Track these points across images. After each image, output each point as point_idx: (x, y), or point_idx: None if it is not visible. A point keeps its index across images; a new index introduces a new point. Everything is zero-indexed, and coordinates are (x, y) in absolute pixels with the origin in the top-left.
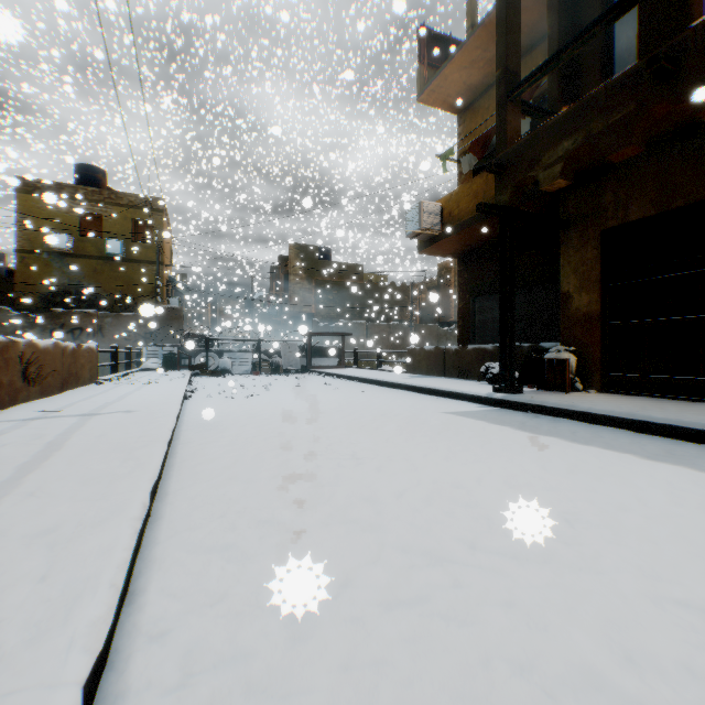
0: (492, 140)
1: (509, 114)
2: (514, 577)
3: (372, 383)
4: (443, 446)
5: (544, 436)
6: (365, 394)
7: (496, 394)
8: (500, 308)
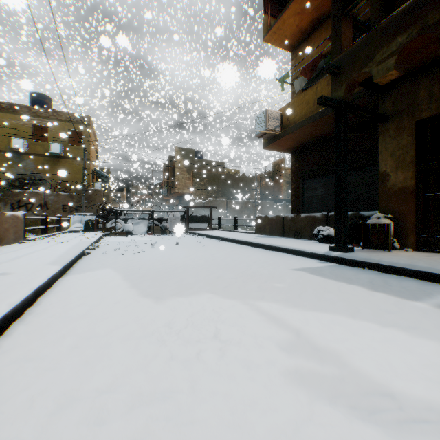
0: (318, 66)
1: (343, 26)
2: None
3: (231, 242)
4: (312, 317)
5: (405, 300)
6: (226, 251)
7: (333, 253)
8: (335, 183)
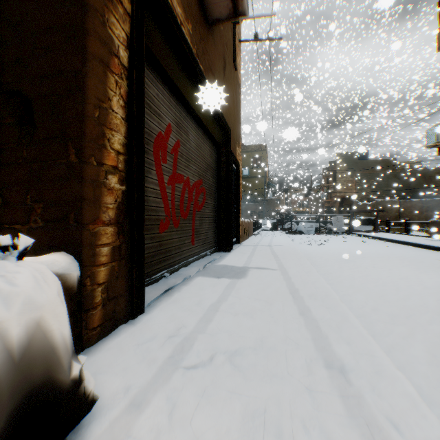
0: None
1: None
2: (416, 290)
3: (396, 242)
4: (421, 269)
5: None
6: (387, 248)
7: None
8: None
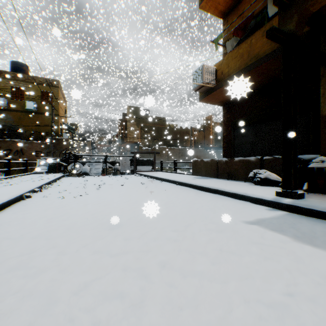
0: (248, 26)
1: None
2: None
3: (171, 183)
4: None
5: None
6: (167, 194)
7: (284, 200)
8: (283, 125)
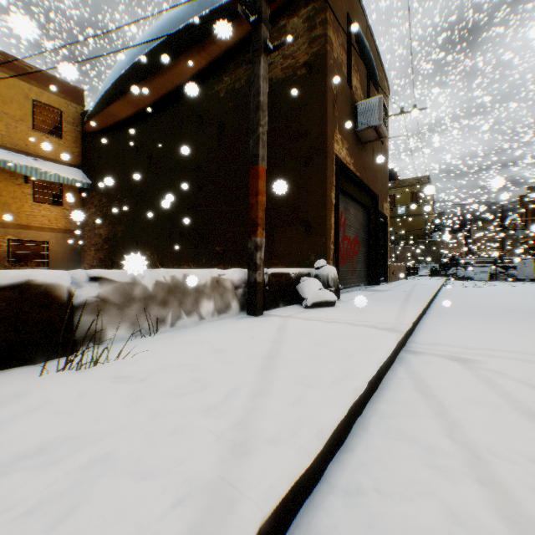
0: None
1: None
2: (501, 303)
3: None
4: None
5: None
6: None
7: None
8: None
